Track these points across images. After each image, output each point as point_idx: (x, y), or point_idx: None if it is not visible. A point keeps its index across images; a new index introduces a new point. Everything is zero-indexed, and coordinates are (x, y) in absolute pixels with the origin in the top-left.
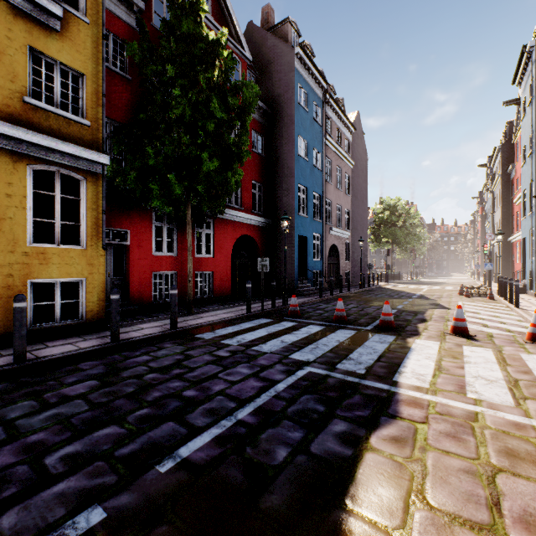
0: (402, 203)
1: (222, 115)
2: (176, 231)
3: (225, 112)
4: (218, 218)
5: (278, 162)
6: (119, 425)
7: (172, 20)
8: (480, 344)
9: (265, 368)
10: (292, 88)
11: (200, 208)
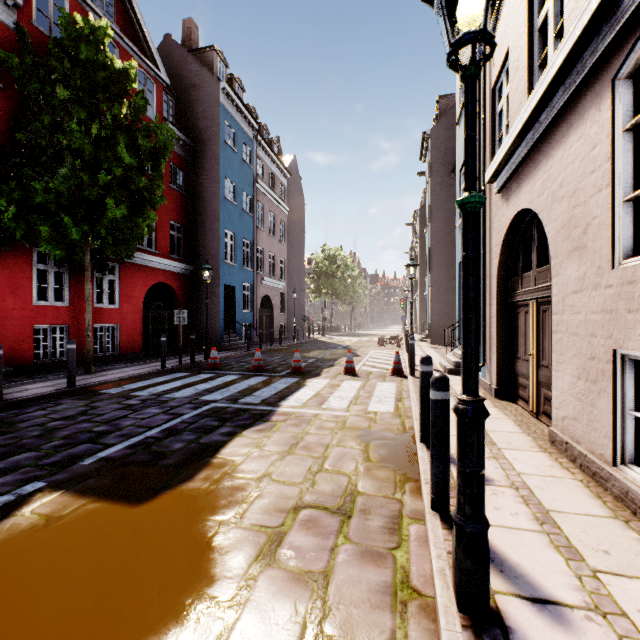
0: (341, 253)
1: (131, 161)
2: (67, 276)
3: (135, 152)
4: (125, 262)
5: (202, 202)
6: (35, 451)
7: (68, 42)
8: (358, 379)
9: (175, 407)
10: (218, 124)
11: (102, 252)
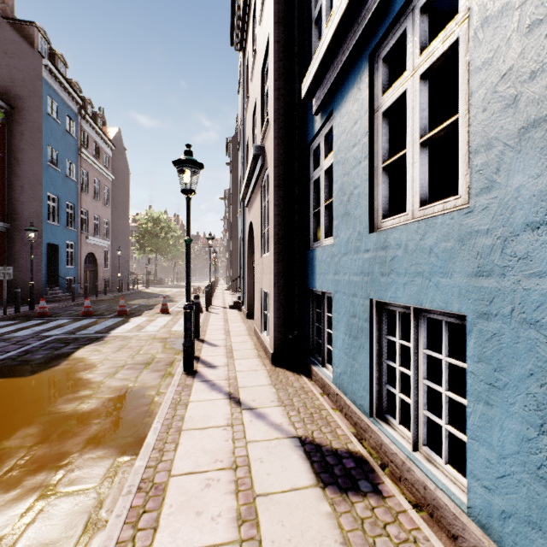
0: (165, 217)
1: None
2: None
3: None
4: None
5: (21, 165)
6: None
7: None
8: (170, 315)
9: (21, 341)
10: (40, 97)
11: None
